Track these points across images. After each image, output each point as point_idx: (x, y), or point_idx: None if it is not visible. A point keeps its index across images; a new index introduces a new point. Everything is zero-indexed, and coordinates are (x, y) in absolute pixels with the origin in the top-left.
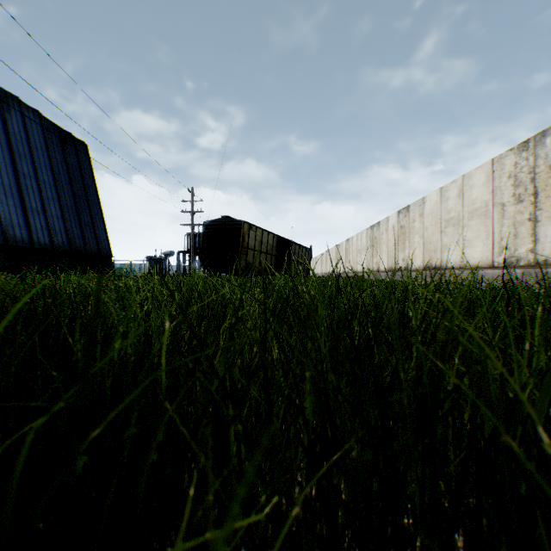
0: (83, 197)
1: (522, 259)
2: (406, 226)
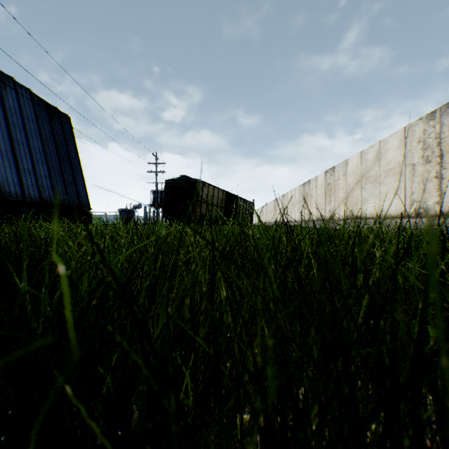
0: (67, 160)
1: (429, 210)
2: (332, 184)
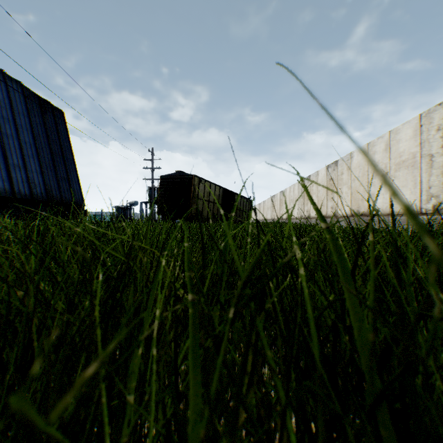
0: (60, 155)
1: None
2: (335, 179)
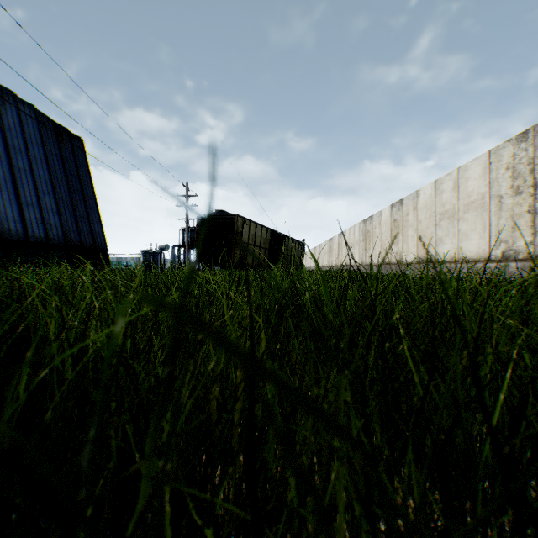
0: (79, 191)
1: (520, 252)
2: (400, 220)
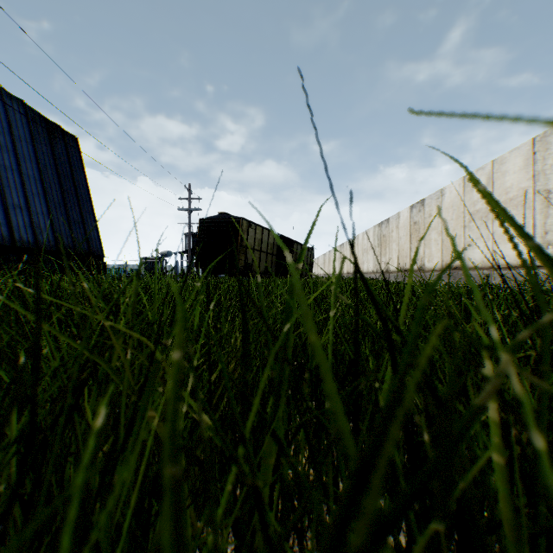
0: (73, 193)
1: None
2: (421, 222)
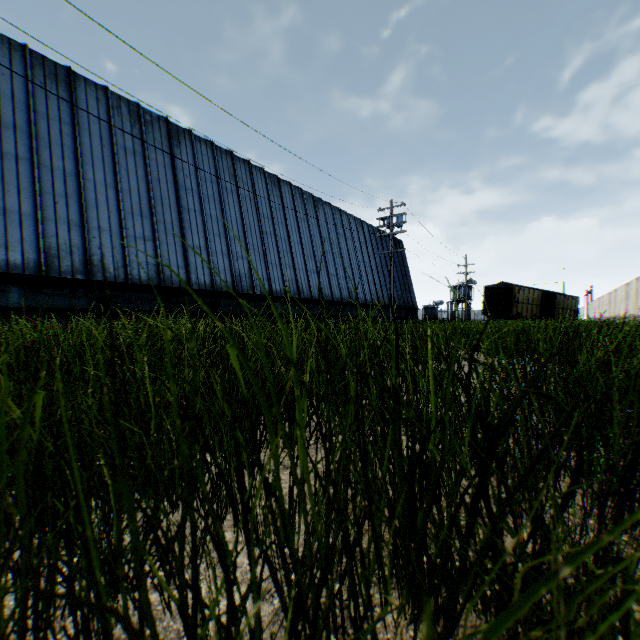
0: (404, 274)
1: None
2: (636, 289)
